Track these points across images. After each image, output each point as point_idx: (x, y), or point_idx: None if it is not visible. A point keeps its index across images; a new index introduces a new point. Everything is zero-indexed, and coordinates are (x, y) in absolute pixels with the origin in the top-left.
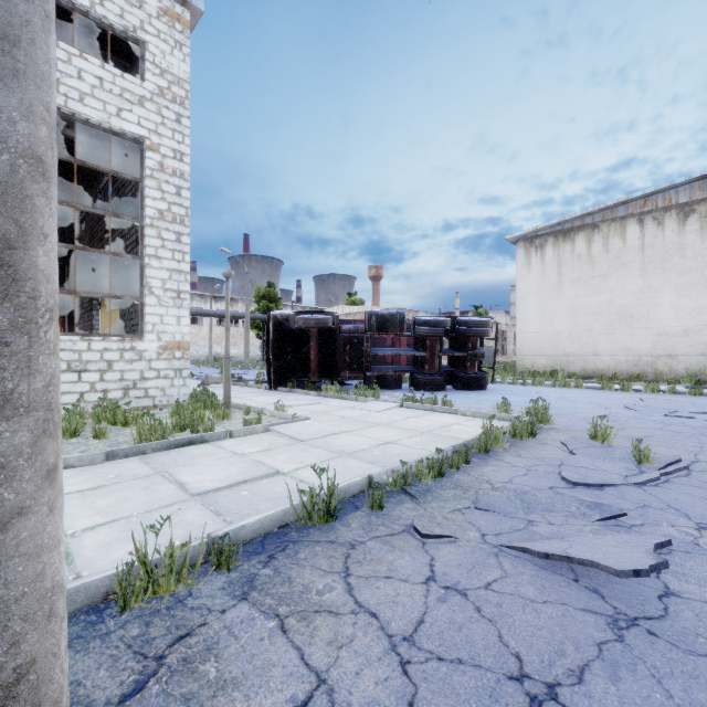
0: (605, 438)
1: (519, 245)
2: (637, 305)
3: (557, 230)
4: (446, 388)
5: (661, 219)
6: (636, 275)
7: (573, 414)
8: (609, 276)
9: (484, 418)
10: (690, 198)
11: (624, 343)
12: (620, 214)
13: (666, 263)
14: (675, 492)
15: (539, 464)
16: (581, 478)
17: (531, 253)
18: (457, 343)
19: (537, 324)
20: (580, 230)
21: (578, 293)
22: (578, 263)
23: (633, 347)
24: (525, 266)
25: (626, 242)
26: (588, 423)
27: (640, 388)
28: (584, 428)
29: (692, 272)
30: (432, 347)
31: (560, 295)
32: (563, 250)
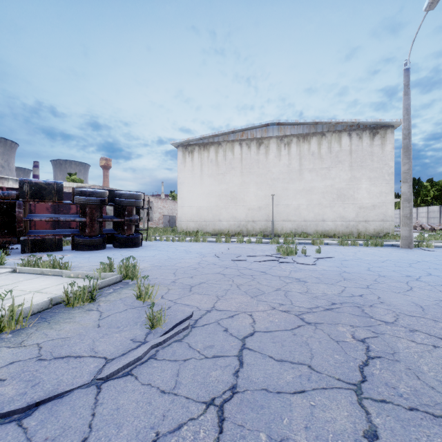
0: (149, 296)
1: (179, 149)
2: (239, 192)
3: (200, 143)
4: (110, 246)
5: (249, 145)
6: (239, 175)
7: (173, 265)
8: (226, 174)
9: (85, 278)
10: (262, 135)
11: (233, 213)
12: (231, 139)
13: (252, 169)
14: (136, 385)
15: (18, 360)
16: (10, 399)
17: (186, 155)
18: (117, 211)
19: (189, 201)
20: (212, 144)
21: (211, 183)
22: (211, 165)
23: (237, 216)
24: (183, 163)
25: (234, 155)
26: (173, 273)
27: (235, 240)
28: (164, 279)
29: (262, 176)
30: (92, 214)
31: (202, 183)
32: (204, 155)
